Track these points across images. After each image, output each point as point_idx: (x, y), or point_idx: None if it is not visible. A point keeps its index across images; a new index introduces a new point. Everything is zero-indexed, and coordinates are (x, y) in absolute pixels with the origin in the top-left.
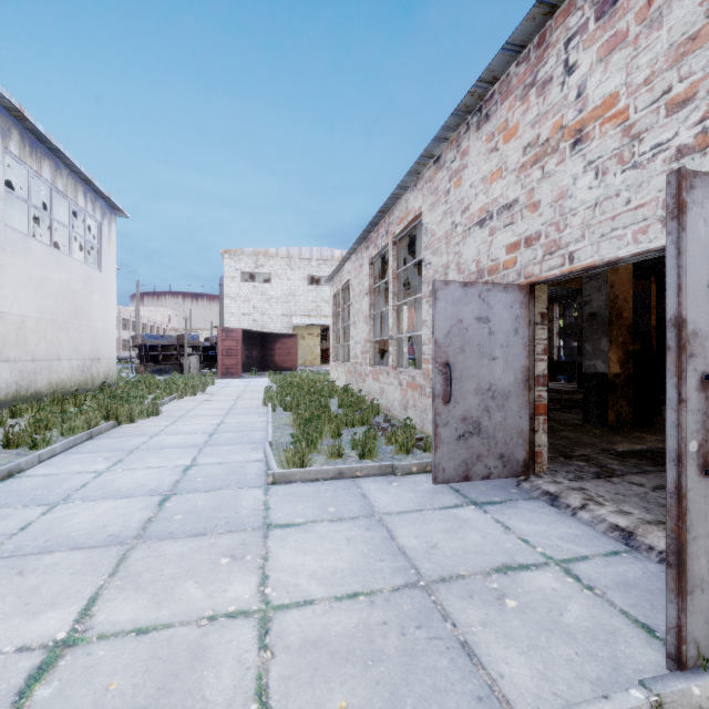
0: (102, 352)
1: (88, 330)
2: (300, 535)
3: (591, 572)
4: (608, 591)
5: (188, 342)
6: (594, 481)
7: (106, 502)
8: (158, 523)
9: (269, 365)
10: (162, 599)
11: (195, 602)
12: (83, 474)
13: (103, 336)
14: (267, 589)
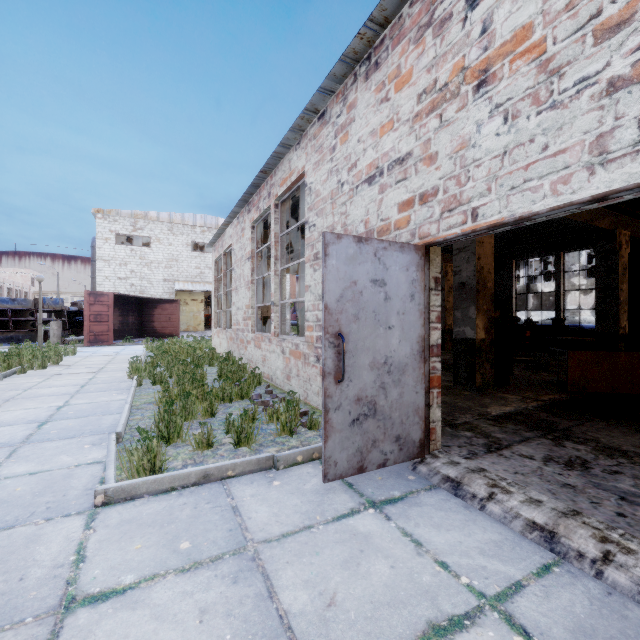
0: None
1: None
2: (121, 618)
3: (535, 614)
4: None
5: (49, 307)
6: (488, 457)
7: None
8: None
9: (148, 331)
10: None
11: None
12: None
13: None
14: None
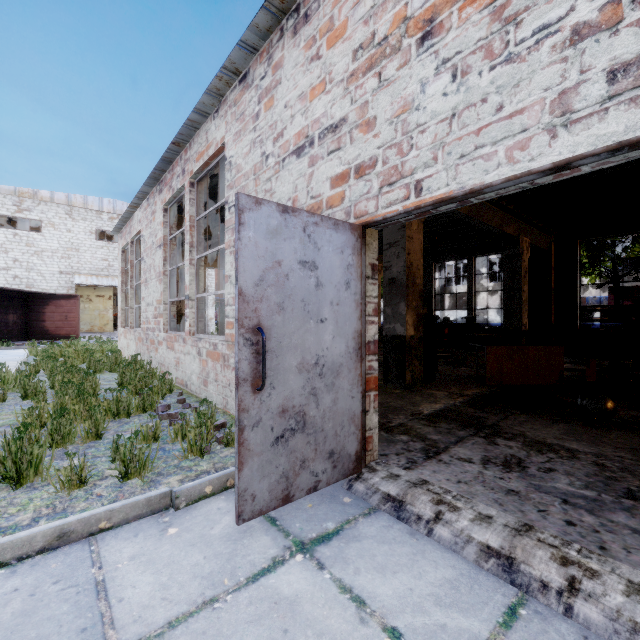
0: None
1: None
2: None
3: None
4: None
5: None
6: (428, 464)
7: None
8: None
9: (36, 332)
10: None
11: None
12: None
13: None
14: None
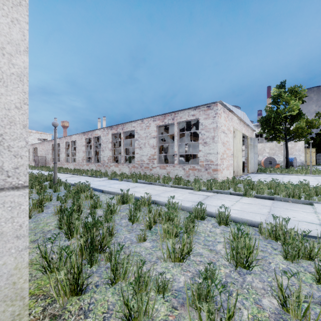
0: None
1: None
2: None
3: None
4: None
5: None
6: None
7: None
8: None
9: None
10: None
11: None
12: None
13: None
14: None
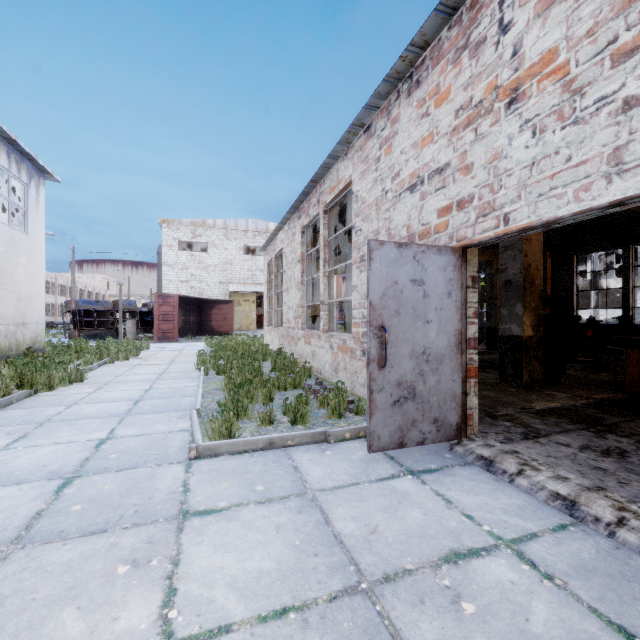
0: (29, 317)
1: (12, 294)
2: (222, 525)
3: (544, 554)
4: (569, 579)
5: (125, 308)
6: (524, 442)
7: None
8: (49, 518)
9: (206, 329)
10: None
11: None
12: None
13: (30, 300)
14: (172, 612)
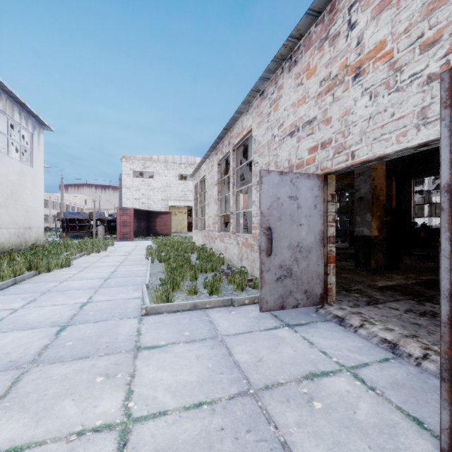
0: (33, 223)
1: (22, 208)
2: (162, 355)
3: (371, 375)
4: (385, 390)
5: (97, 217)
6: (366, 307)
7: (14, 333)
8: (52, 349)
9: (153, 232)
10: (41, 418)
11: (69, 418)
12: (2, 311)
13: (34, 212)
14: (130, 403)
